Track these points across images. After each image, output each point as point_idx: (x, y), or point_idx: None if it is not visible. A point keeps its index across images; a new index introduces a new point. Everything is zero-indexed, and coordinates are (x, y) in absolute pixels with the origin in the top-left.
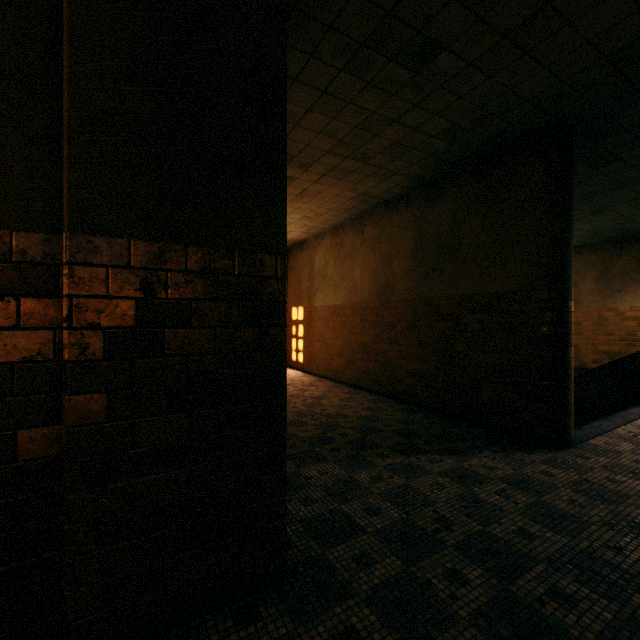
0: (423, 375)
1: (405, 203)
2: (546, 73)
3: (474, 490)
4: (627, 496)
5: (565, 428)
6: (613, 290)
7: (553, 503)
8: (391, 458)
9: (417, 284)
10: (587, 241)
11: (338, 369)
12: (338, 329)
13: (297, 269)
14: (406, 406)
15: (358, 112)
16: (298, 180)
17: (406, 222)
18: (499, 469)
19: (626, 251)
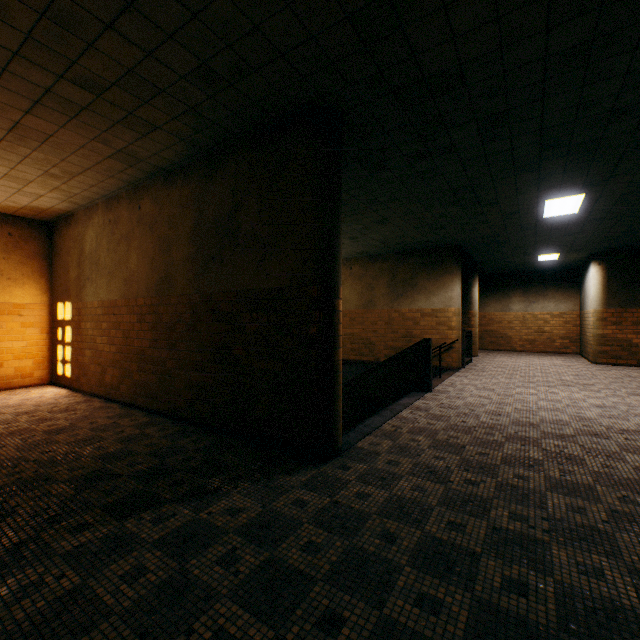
0: (203, 387)
1: (185, 175)
2: (292, 16)
3: (190, 564)
4: (368, 516)
5: (333, 437)
6: (398, 294)
7: (286, 556)
8: (94, 530)
9: (197, 276)
10: (381, 251)
11: (113, 384)
12: (113, 332)
13: (64, 251)
14: (184, 427)
15: None
16: None
17: (186, 199)
18: (246, 511)
19: (406, 262)
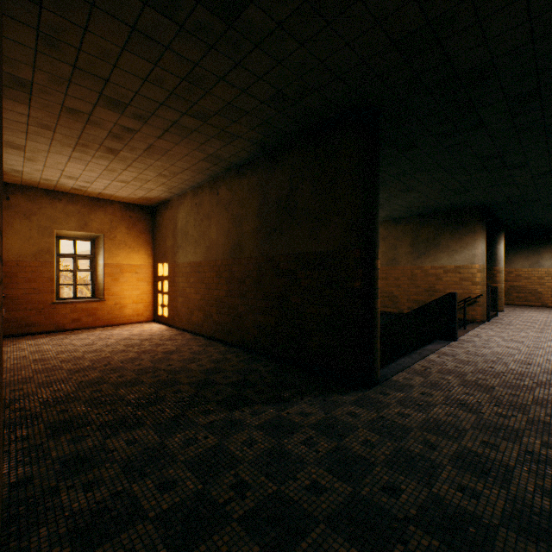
0: (267, 326)
1: (252, 168)
2: (349, 50)
3: (284, 442)
4: (410, 429)
5: (373, 369)
6: (420, 253)
7: (350, 446)
8: (215, 414)
9: (262, 243)
10: (403, 214)
11: (198, 322)
12: (198, 284)
13: (163, 227)
14: (252, 355)
15: (181, 61)
16: (140, 133)
17: (253, 186)
18: (313, 415)
19: (429, 223)
